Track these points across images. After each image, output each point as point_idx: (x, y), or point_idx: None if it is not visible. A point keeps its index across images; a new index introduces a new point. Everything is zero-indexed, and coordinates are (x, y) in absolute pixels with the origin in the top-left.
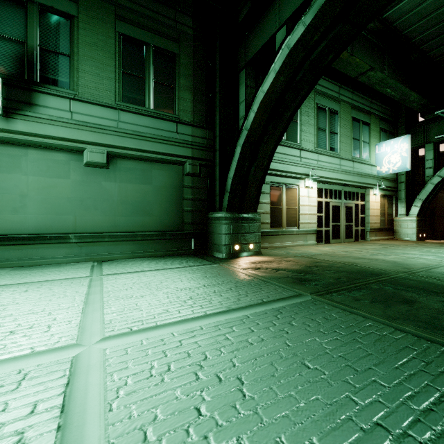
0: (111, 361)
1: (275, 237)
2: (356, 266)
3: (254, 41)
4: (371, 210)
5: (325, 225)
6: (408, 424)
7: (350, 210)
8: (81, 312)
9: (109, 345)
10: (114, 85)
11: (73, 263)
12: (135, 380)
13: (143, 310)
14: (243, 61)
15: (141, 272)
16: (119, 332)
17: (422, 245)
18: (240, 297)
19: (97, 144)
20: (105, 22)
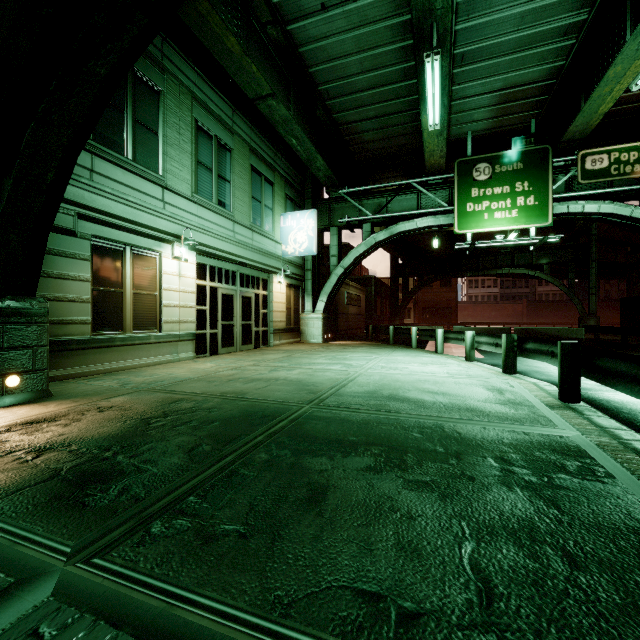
0: None
1: (105, 351)
2: (243, 401)
3: None
4: (275, 304)
5: (210, 326)
6: None
7: (249, 302)
8: None
9: None
10: None
11: None
12: None
13: None
14: None
15: None
16: None
17: (328, 349)
18: None
19: None
20: None
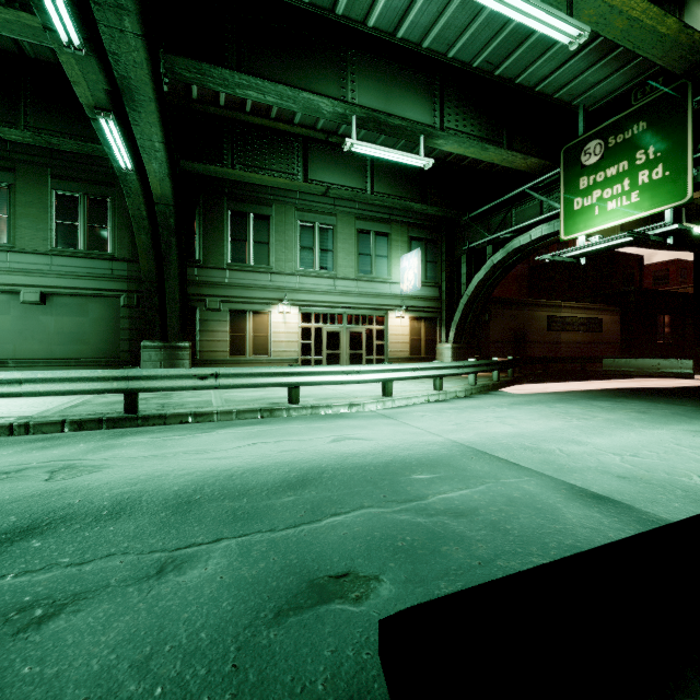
0: None
1: (236, 366)
2: None
3: None
4: (392, 336)
5: (315, 354)
6: None
7: (358, 336)
8: None
9: None
10: (49, 235)
11: None
12: None
13: None
14: None
15: None
16: None
17: None
18: None
19: (32, 286)
20: (40, 183)
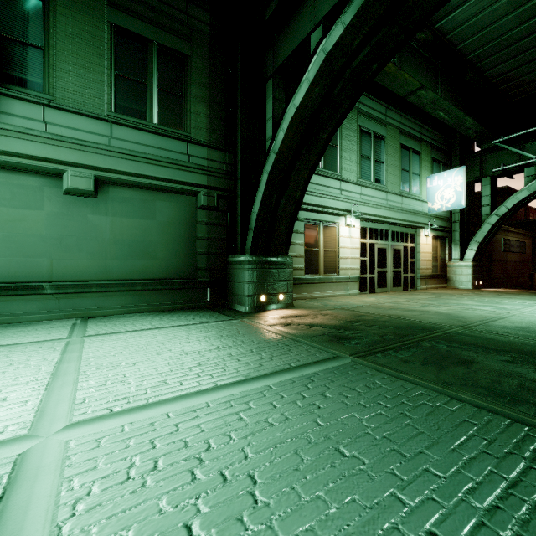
0: (73, 459)
1: (310, 286)
2: (405, 320)
3: (285, 45)
4: (422, 254)
5: (369, 272)
6: (469, 531)
7: (398, 254)
8: (45, 388)
9: (76, 435)
10: (105, 91)
11: (47, 321)
12: (104, 486)
13: (133, 383)
14: (271, 69)
15: (138, 332)
16: (93, 415)
17: (479, 295)
18: (262, 362)
19: (81, 166)
20: (93, 8)
